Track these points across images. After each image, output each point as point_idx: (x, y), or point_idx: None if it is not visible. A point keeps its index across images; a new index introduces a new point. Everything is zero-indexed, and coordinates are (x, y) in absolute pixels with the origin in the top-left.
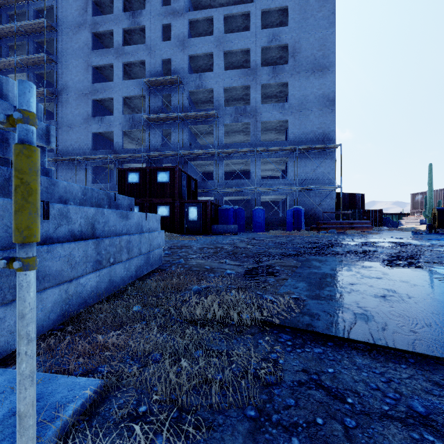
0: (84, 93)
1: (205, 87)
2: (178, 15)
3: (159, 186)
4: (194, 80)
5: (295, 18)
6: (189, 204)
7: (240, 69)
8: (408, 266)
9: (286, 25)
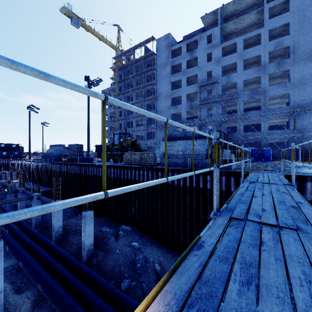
0: (168, 95)
1: (231, 82)
2: (215, 47)
3: None
4: (225, 79)
5: (294, 28)
6: (226, 147)
7: (254, 68)
8: None
9: (289, 30)
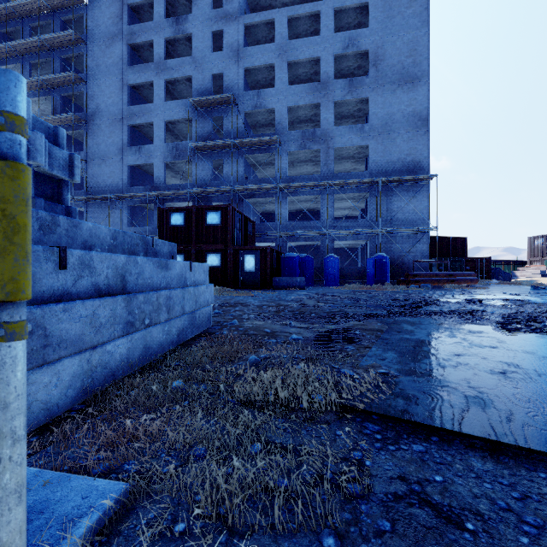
0: (119, 118)
1: (264, 106)
2: (232, 19)
3: (209, 230)
4: (251, 99)
5: (377, 17)
6: (244, 251)
7: (308, 83)
8: (532, 331)
9: (366, 26)
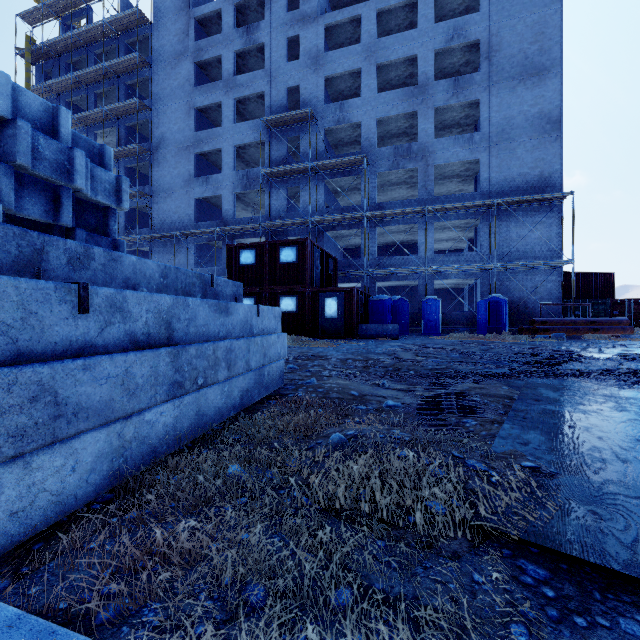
0: (186, 146)
1: (348, 120)
2: (310, 21)
3: (283, 269)
4: (333, 113)
5: None
6: (324, 293)
7: (401, 89)
8: None
9: (476, 11)
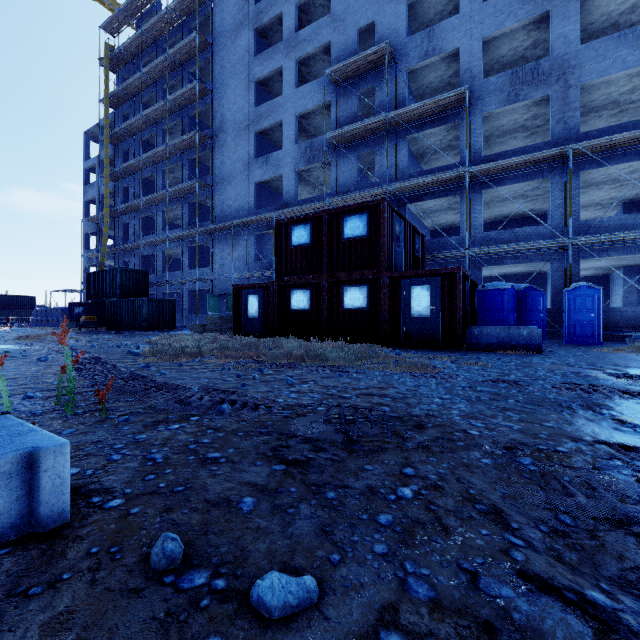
0: (245, 125)
1: (439, 51)
2: None
3: (348, 247)
4: (418, 46)
5: None
6: (410, 279)
7: None
8: None
9: None
